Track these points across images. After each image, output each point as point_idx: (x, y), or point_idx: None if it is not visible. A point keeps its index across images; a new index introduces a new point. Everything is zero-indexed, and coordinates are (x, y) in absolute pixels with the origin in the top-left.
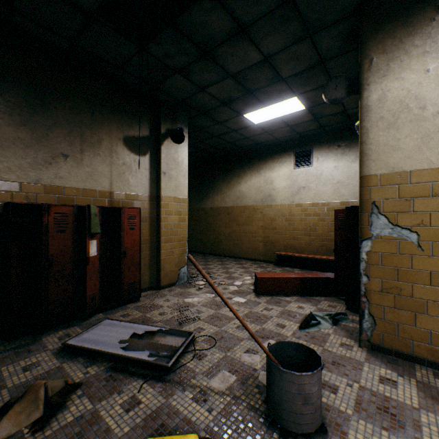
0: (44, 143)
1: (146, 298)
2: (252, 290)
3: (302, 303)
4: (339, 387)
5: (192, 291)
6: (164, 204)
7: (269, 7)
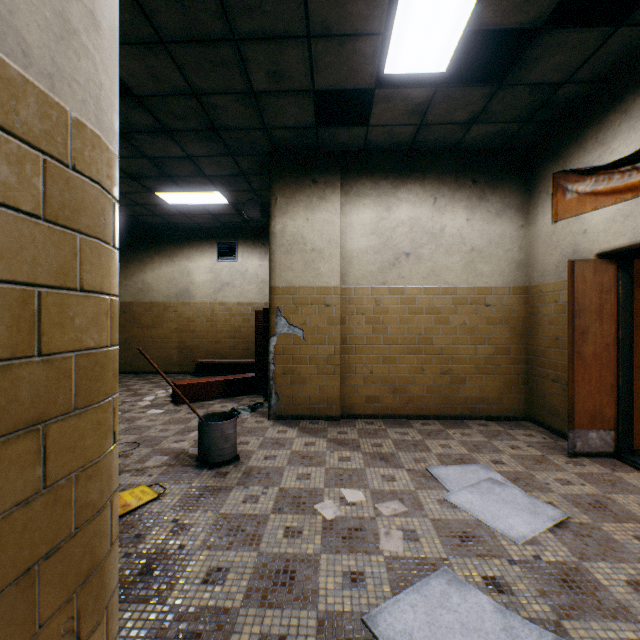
0: None
1: None
2: (170, 401)
3: (226, 403)
4: (251, 441)
5: None
6: None
7: (196, 128)
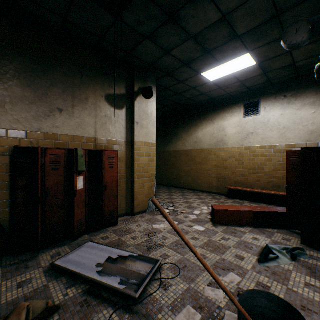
0: (44, 100)
1: (122, 222)
2: (209, 219)
3: (257, 234)
4: None
5: (159, 218)
6: (137, 147)
7: None
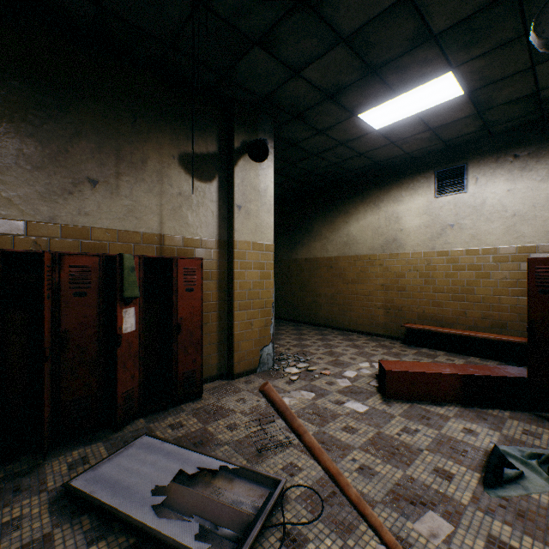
0: (62, 163)
1: (211, 393)
2: (375, 388)
3: (471, 422)
4: None
5: (280, 384)
6: (238, 252)
7: None
